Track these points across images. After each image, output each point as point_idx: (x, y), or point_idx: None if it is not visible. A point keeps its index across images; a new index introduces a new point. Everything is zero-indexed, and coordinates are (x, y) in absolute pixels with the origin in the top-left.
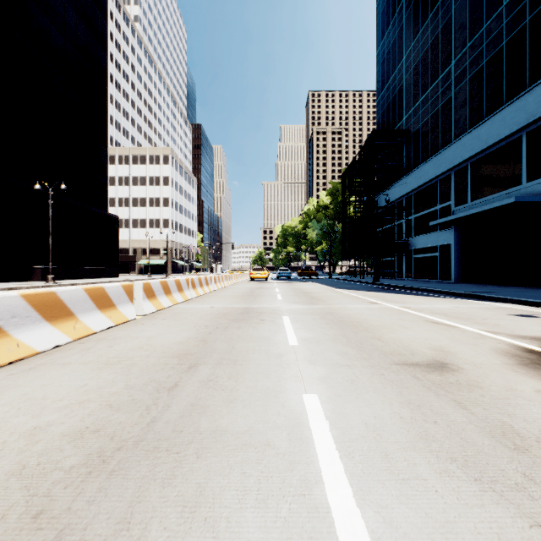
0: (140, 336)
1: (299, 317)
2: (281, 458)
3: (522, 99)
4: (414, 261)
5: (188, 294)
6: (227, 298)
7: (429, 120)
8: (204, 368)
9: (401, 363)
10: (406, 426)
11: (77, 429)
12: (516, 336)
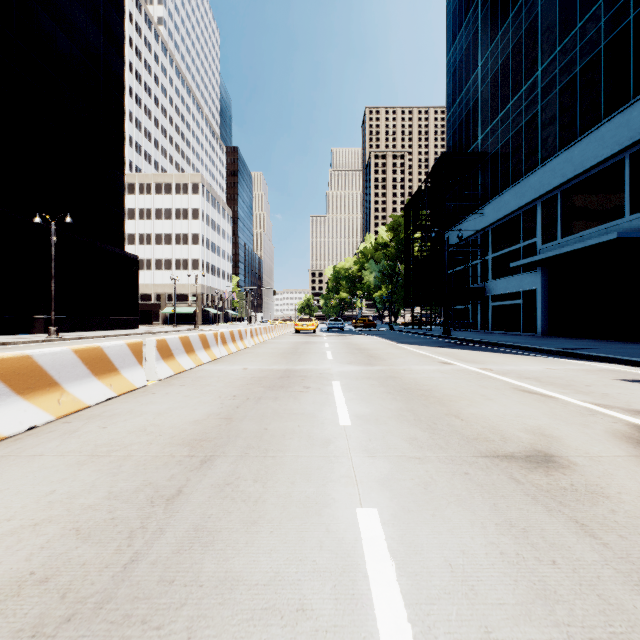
0: (146, 412)
1: (353, 383)
2: (320, 639)
3: (625, 113)
4: (492, 310)
5: (217, 352)
6: (265, 357)
7: (511, 140)
8: (222, 462)
9: (490, 454)
10: (511, 570)
11: (15, 577)
12: (634, 412)
